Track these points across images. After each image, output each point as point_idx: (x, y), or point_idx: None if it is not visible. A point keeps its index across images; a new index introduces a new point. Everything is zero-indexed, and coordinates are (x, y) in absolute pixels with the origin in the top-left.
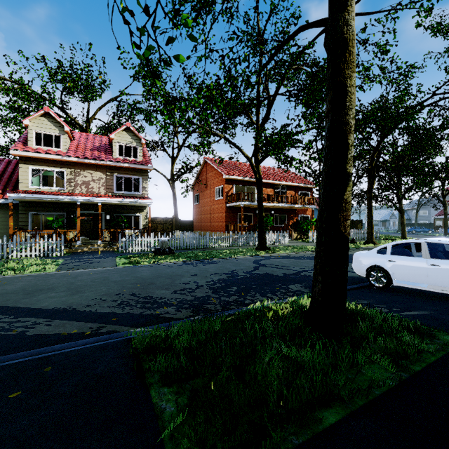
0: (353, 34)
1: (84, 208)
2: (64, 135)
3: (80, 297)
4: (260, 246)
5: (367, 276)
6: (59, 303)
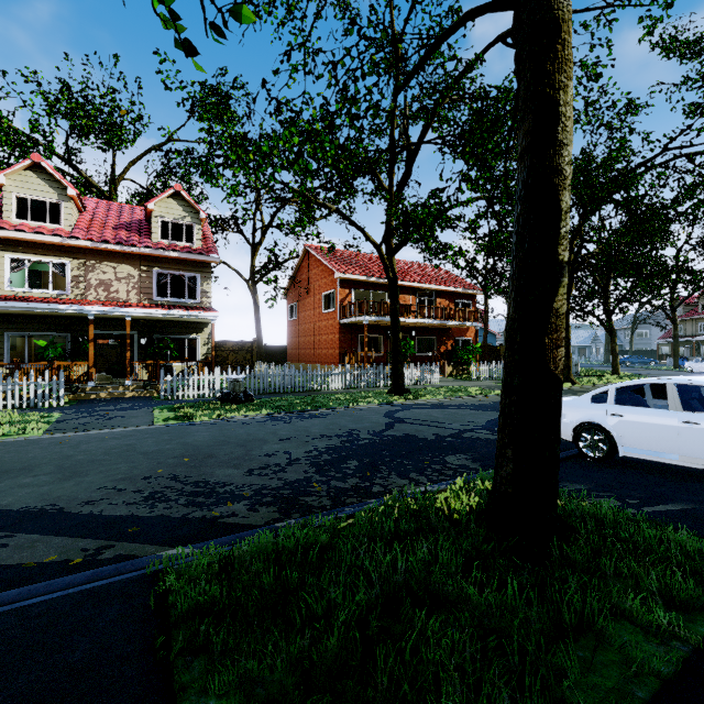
0: (570, 9)
1: (102, 326)
2: (68, 203)
3: (77, 484)
4: (395, 388)
5: (574, 439)
6: (34, 498)
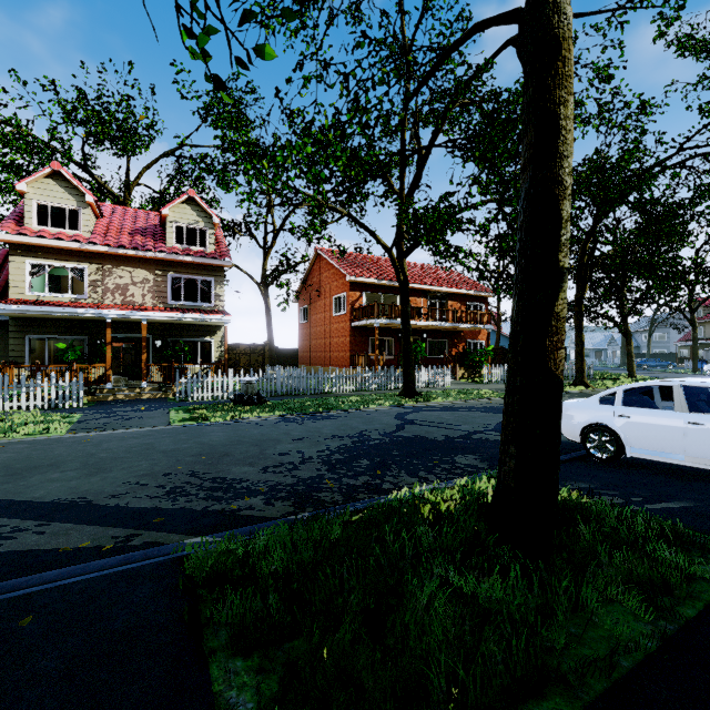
0: (570, 28)
1: (119, 329)
2: (86, 209)
3: (102, 479)
4: (406, 390)
5: (582, 440)
6: (64, 491)
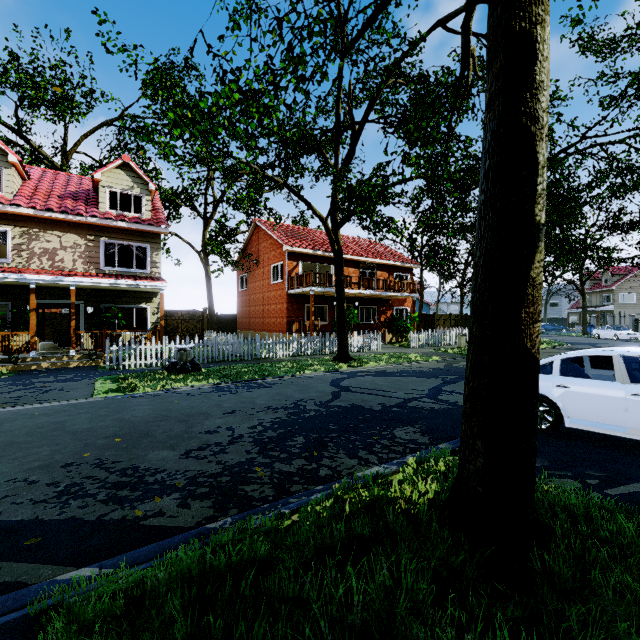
0: None
1: (46, 295)
2: (9, 170)
3: None
4: (340, 356)
5: None
6: None
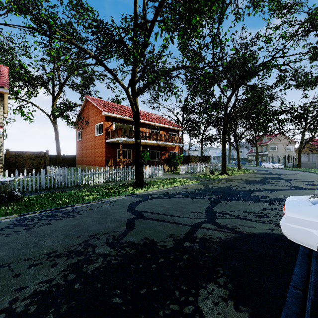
0: None
1: None
2: None
3: None
4: (137, 182)
5: None
6: None
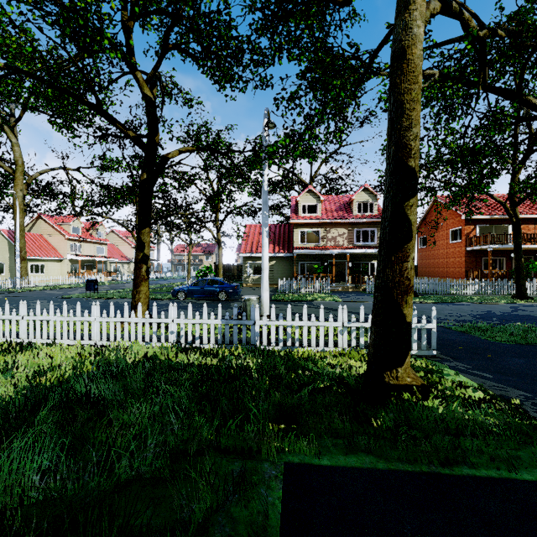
0: None
1: (332, 258)
2: (320, 203)
3: None
4: (518, 295)
5: None
6: None
